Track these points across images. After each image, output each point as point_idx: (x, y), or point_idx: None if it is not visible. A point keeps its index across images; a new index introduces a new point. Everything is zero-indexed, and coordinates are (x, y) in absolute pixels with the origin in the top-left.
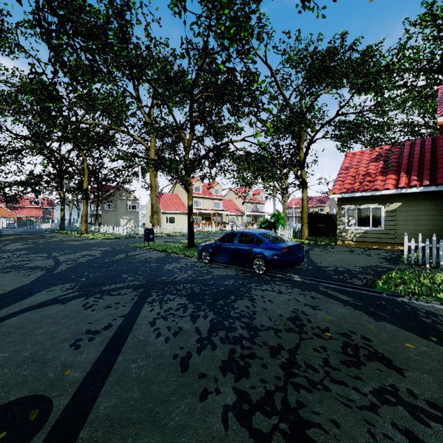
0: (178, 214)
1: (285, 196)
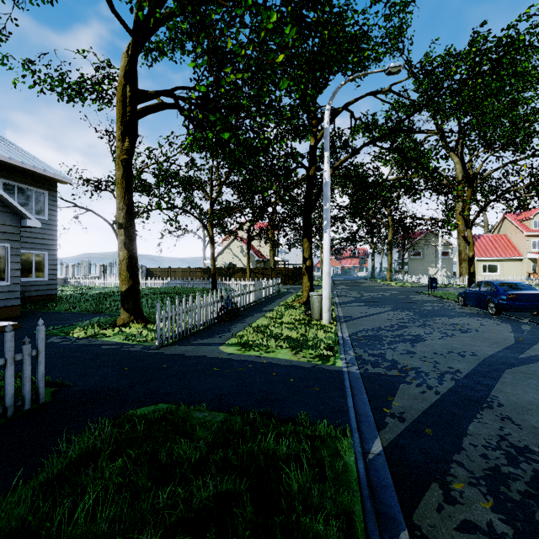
0: (503, 261)
1: None
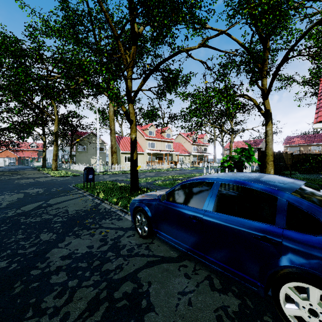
0: None
1: (231, 136)
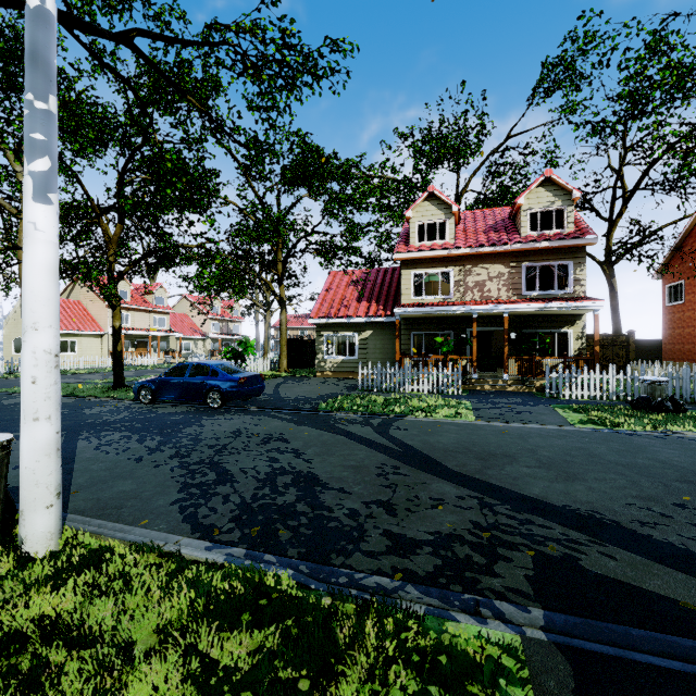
0: (82, 337)
1: (267, 314)
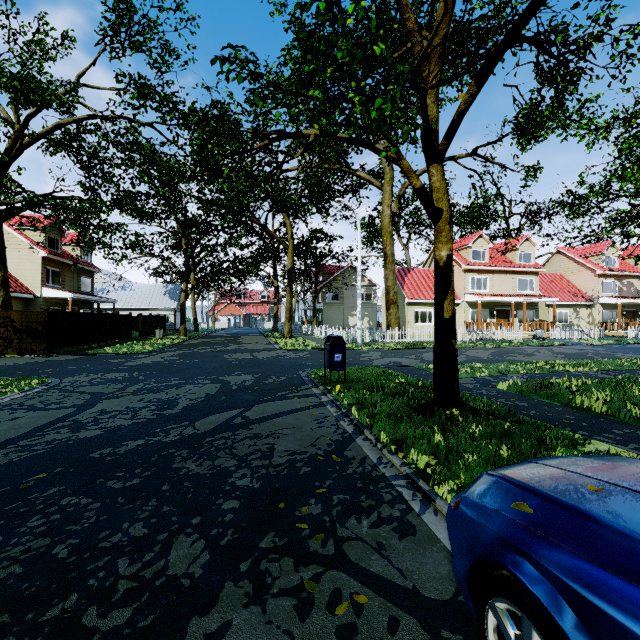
0: None
1: None
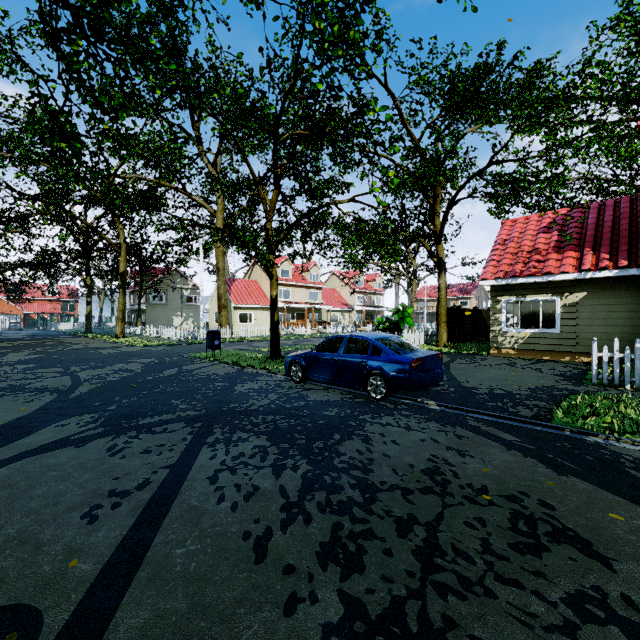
0: (257, 310)
1: (413, 283)
